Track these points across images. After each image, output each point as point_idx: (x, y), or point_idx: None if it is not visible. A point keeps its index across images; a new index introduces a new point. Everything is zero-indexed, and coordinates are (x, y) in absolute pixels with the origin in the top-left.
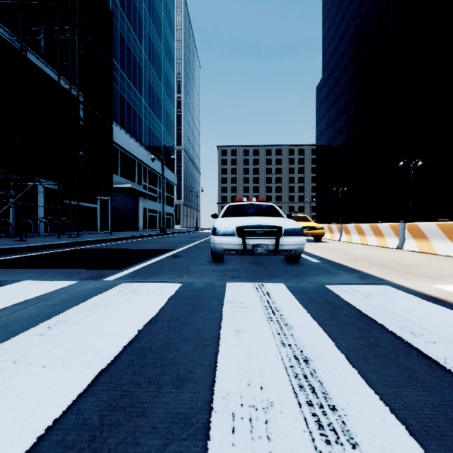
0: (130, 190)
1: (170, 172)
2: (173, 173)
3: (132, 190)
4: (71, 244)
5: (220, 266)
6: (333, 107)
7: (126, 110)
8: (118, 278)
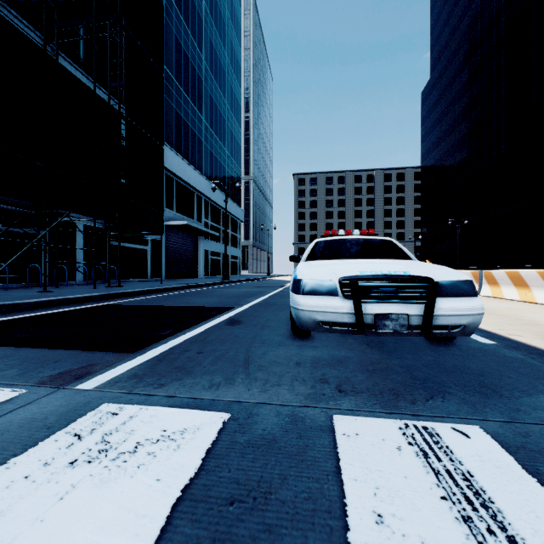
0: (187, 228)
1: (236, 206)
2: (239, 207)
3: (190, 228)
4: (102, 297)
5: (307, 350)
6: (446, 115)
7: (183, 131)
8: (109, 381)
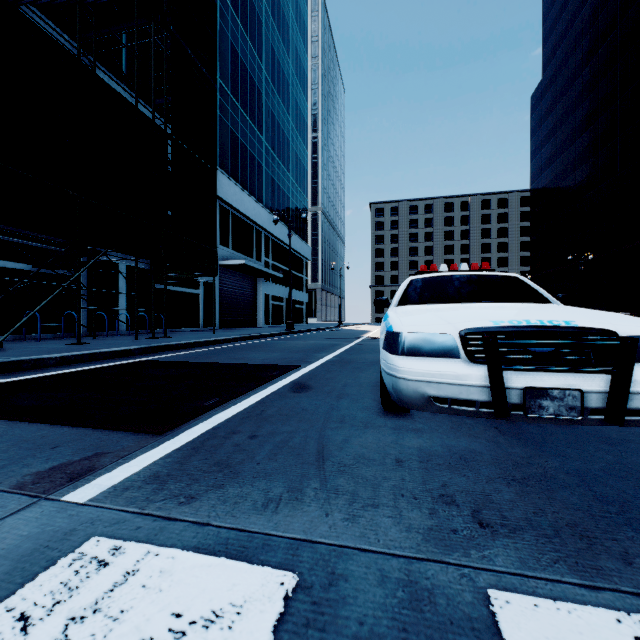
0: (245, 268)
1: (301, 242)
2: (305, 243)
3: (248, 269)
4: (142, 351)
5: (409, 435)
6: (563, 123)
7: (240, 155)
8: (115, 488)
